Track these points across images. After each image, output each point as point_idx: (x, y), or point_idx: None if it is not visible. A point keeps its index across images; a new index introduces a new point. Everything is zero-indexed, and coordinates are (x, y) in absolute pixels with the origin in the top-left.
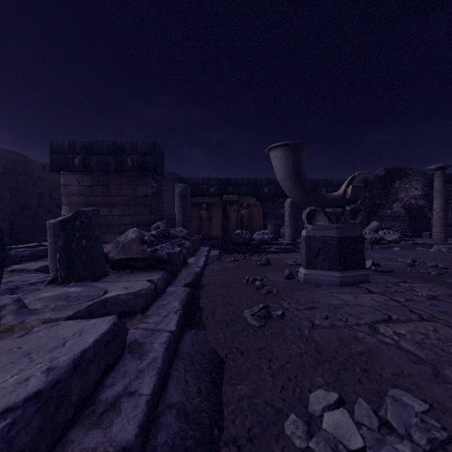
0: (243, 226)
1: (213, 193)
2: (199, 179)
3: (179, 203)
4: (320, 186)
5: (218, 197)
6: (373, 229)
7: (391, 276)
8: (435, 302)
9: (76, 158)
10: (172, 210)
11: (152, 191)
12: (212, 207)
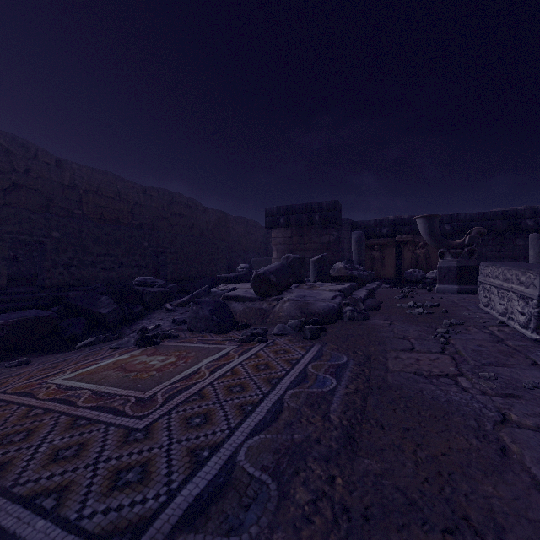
0: (418, 266)
1: (386, 234)
2: (371, 222)
3: (356, 246)
4: (525, 217)
5: (391, 238)
6: None
7: None
8: None
9: (281, 218)
10: (346, 252)
11: (333, 238)
12: (384, 248)
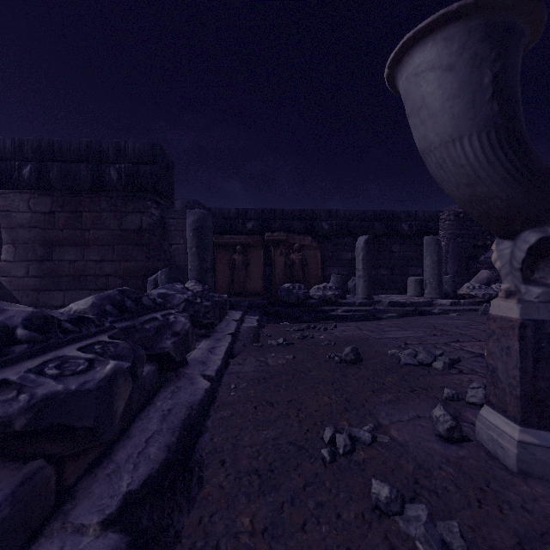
0: (293, 276)
1: (251, 230)
2: (231, 210)
3: (193, 240)
4: (401, 220)
5: (258, 235)
6: (482, 281)
7: None
8: None
9: (25, 167)
10: None
11: (150, 222)
12: (249, 249)
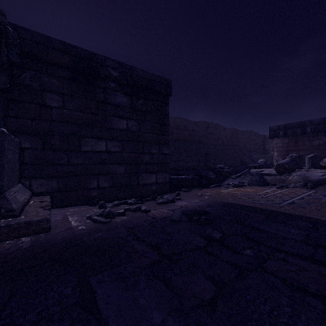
0: None
1: None
2: None
3: None
4: None
5: None
6: None
7: None
8: None
9: (280, 132)
10: None
11: (322, 142)
12: None
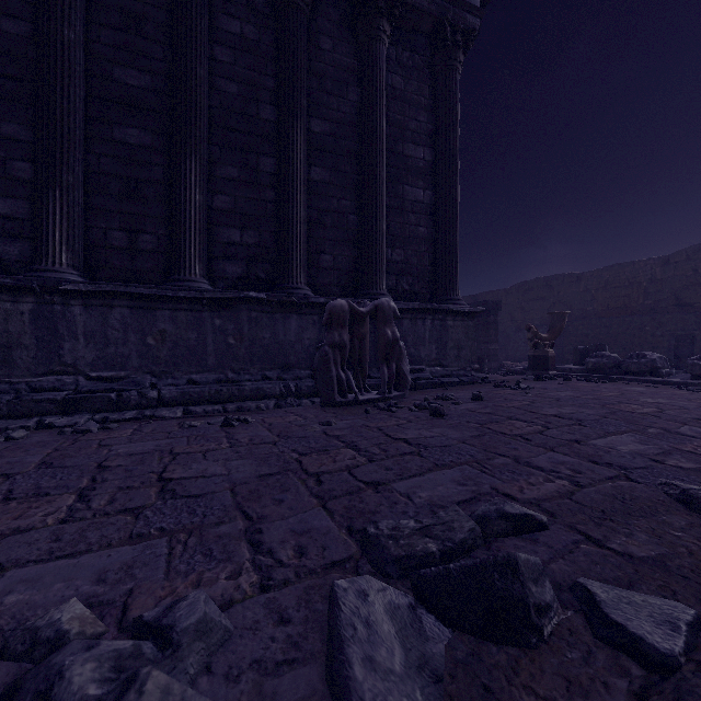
0: None
1: None
2: None
3: None
4: None
5: None
6: None
7: (520, 378)
8: (500, 376)
9: None
10: None
11: None
12: None
